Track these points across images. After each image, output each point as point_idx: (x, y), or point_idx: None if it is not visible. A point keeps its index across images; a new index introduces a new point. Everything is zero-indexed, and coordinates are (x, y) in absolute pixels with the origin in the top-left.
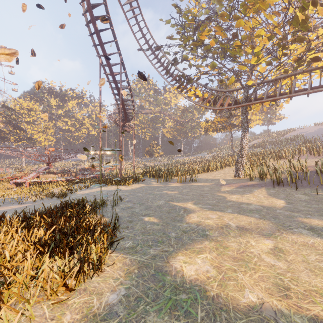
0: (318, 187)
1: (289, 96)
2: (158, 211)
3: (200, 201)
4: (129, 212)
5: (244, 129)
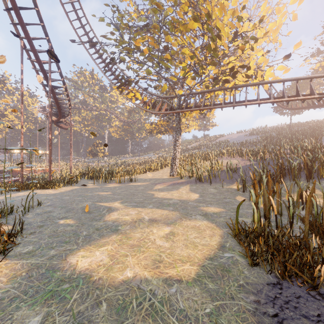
0: (225, 182)
1: (209, 108)
2: (79, 213)
3: (129, 199)
4: (45, 217)
5: (177, 133)
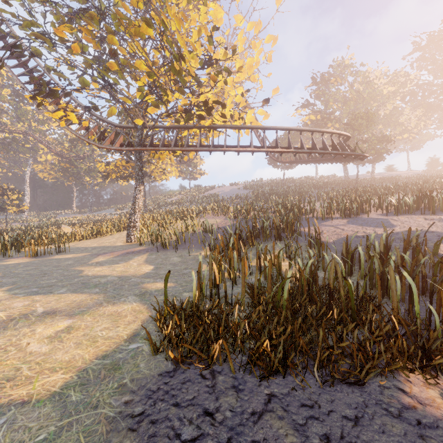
0: (195, 248)
1: (181, 149)
2: None
3: (29, 283)
4: None
5: (137, 180)
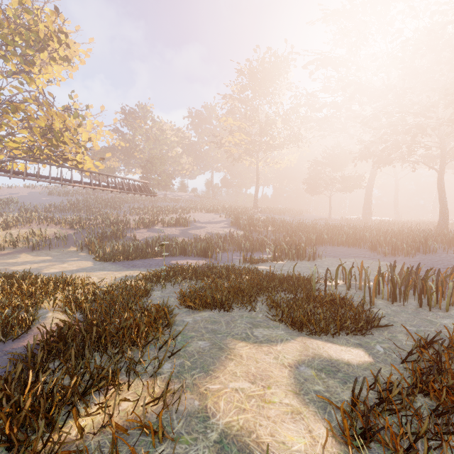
0: (62, 247)
1: (37, 180)
2: None
3: None
4: None
5: None
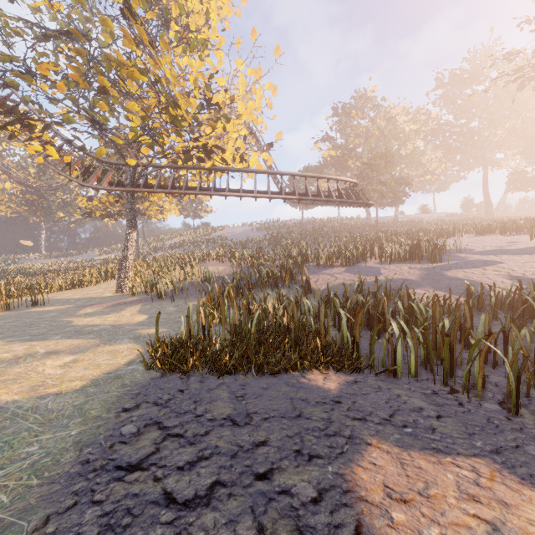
0: (193, 297)
1: (178, 192)
2: None
3: (18, 333)
4: None
5: (129, 224)
